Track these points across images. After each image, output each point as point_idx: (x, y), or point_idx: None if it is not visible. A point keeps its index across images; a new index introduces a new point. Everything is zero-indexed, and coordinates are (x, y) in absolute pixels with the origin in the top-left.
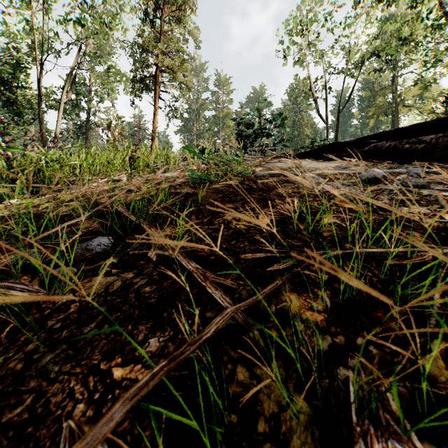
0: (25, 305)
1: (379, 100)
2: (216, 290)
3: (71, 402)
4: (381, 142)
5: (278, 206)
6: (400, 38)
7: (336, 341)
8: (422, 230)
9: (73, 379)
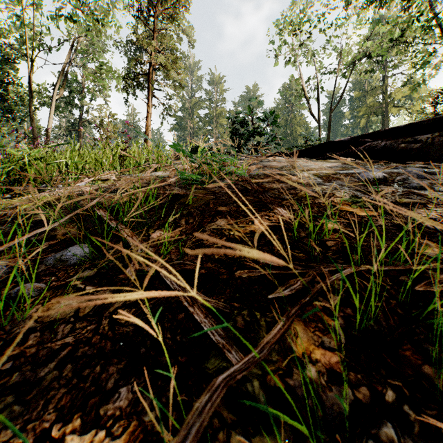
0: None
1: (369, 100)
2: (206, 317)
3: None
4: (376, 141)
5: (276, 209)
6: (391, 40)
7: (359, 397)
8: (435, 239)
9: None
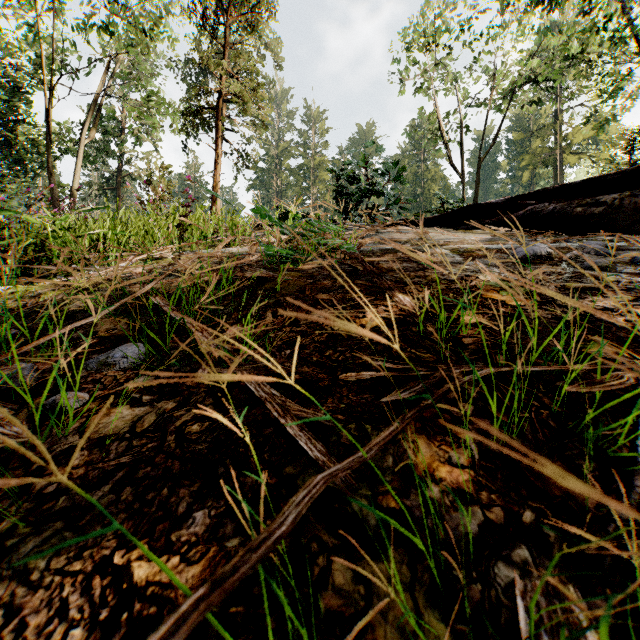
0: (4, 454)
1: (536, 144)
2: (301, 430)
3: (61, 625)
4: (541, 204)
5: (396, 297)
6: (566, 57)
7: (490, 518)
8: (610, 335)
9: (69, 583)
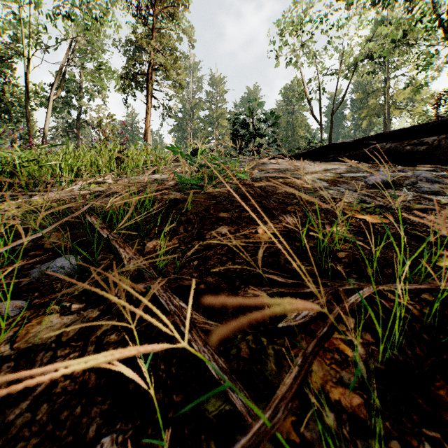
0: None
1: (371, 102)
2: (205, 345)
3: None
4: (381, 143)
5: (280, 216)
6: (393, 41)
7: None
8: None
9: None
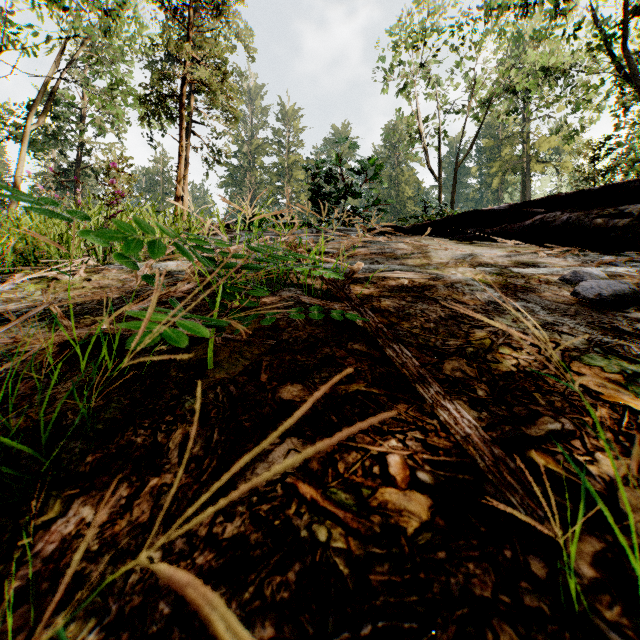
0: None
1: (505, 152)
2: None
3: None
4: (552, 212)
5: (441, 408)
6: (539, 66)
7: None
8: None
9: None
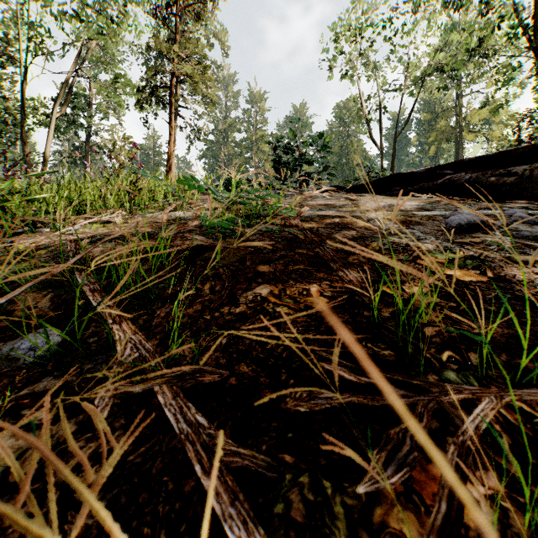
0: None
1: (440, 124)
2: (234, 501)
3: None
4: (458, 173)
5: (341, 271)
6: (467, 50)
7: None
8: None
9: None
